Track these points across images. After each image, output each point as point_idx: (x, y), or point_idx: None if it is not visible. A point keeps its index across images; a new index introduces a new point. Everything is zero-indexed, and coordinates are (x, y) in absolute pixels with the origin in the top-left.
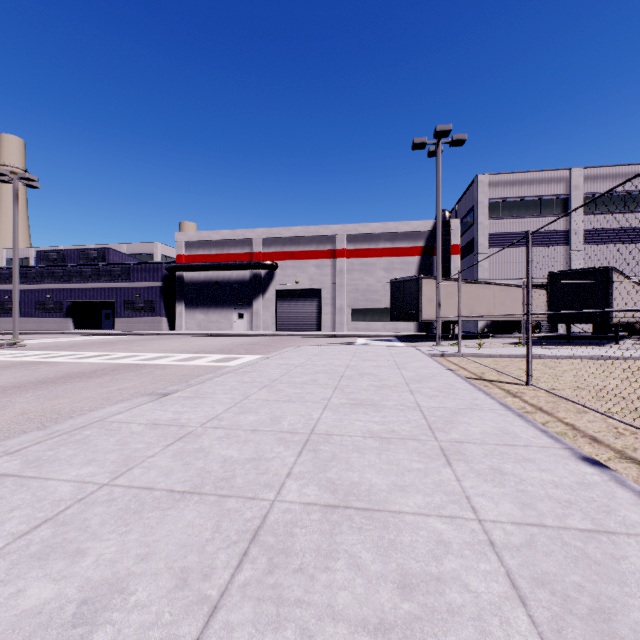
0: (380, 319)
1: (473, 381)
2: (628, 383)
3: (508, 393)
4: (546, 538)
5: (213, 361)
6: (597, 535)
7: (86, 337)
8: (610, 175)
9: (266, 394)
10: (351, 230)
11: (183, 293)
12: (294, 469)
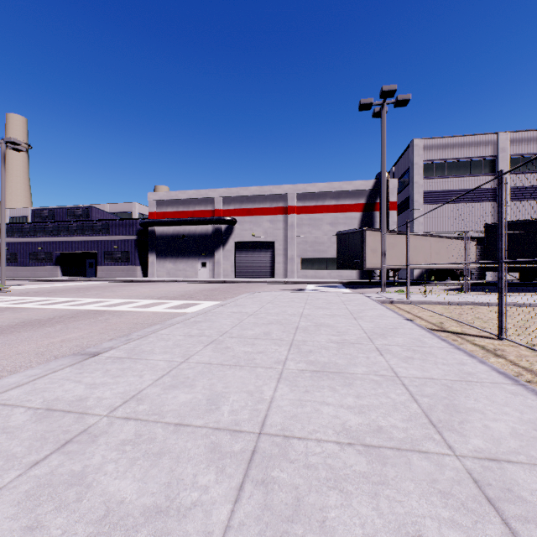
0: (326, 267)
1: (437, 333)
2: None
3: (486, 350)
4: None
5: (171, 307)
6: None
7: (69, 283)
8: (534, 138)
9: (211, 354)
10: (301, 189)
11: (154, 245)
12: None
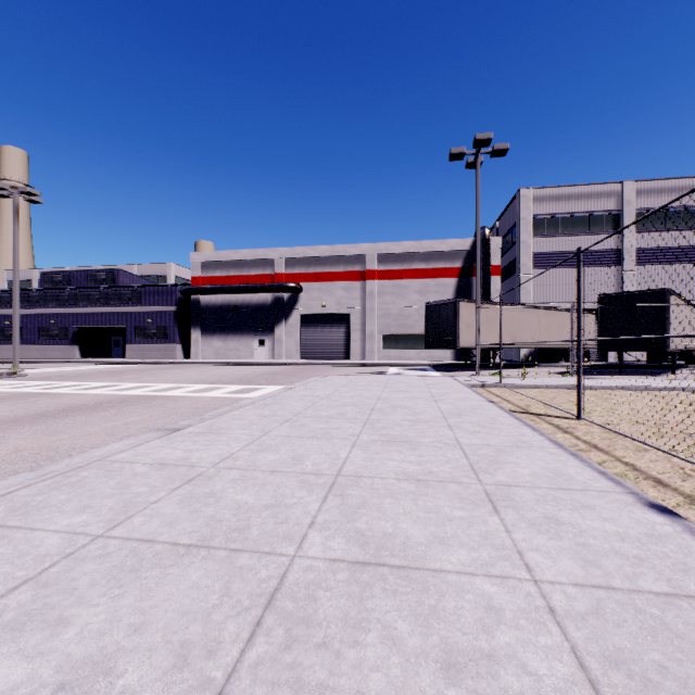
0: (414, 346)
1: (518, 415)
2: (691, 417)
3: (558, 428)
4: (616, 604)
5: (231, 392)
6: (676, 600)
7: (93, 366)
8: (665, 189)
9: (288, 429)
10: (382, 249)
11: (199, 318)
12: (318, 518)
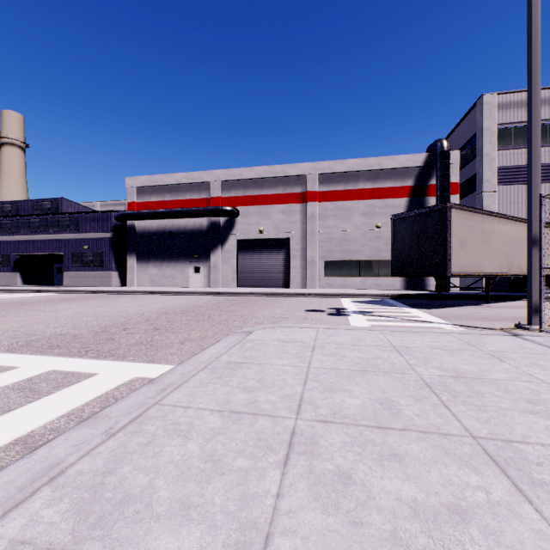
0: (359, 273)
1: None
2: None
3: None
4: None
5: None
6: None
7: None
8: None
9: None
10: (324, 168)
11: (134, 244)
12: None
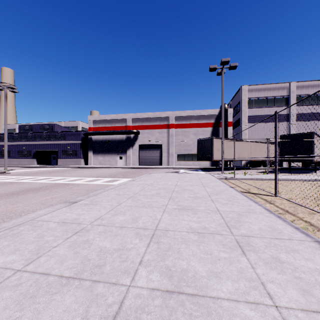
0: (192, 159)
1: (245, 194)
2: None
3: (266, 201)
4: None
5: (105, 182)
6: None
7: (42, 168)
8: (310, 85)
9: (131, 202)
10: (177, 114)
11: (92, 146)
12: (144, 257)
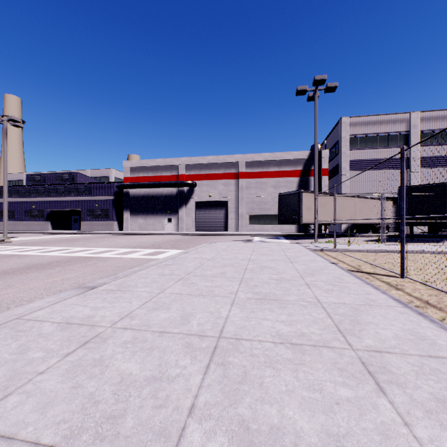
0: (270, 222)
1: (354, 273)
2: None
3: (390, 285)
4: None
5: (145, 254)
6: None
7: (58, 235)
8: (440, 117)
9: (180, 287)
10: (249, 158)
11: (129, 204)
12: (199, 398)
